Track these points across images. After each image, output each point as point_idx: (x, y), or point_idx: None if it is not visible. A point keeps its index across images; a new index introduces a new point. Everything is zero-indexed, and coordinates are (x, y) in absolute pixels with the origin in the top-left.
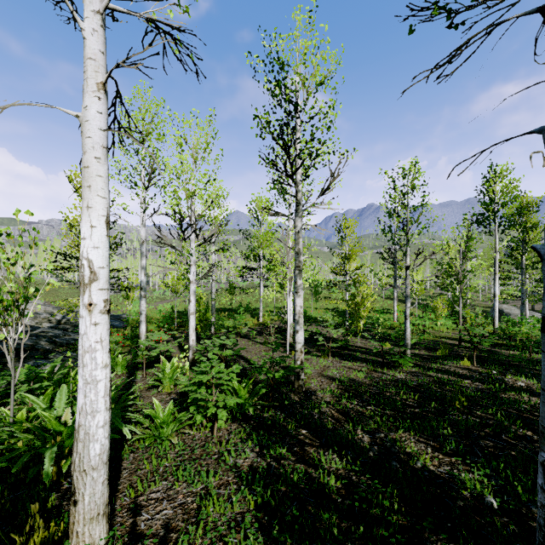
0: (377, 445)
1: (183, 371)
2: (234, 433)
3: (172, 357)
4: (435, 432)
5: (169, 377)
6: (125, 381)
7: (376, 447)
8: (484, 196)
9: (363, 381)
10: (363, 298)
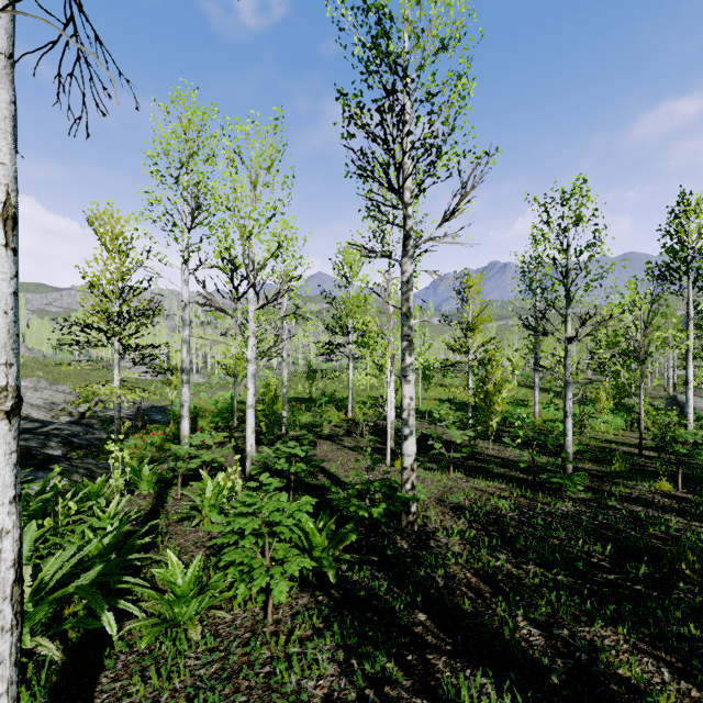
0: (561, 657)
1: (233, 494)
2: (302, 615)
3: (224, 467)
4: (663, 628)
5: (210, 504)
6: (150, 505)
7: (560, 661)
8: (671, 238)
9: (509, 516)
10: (496, 385)
